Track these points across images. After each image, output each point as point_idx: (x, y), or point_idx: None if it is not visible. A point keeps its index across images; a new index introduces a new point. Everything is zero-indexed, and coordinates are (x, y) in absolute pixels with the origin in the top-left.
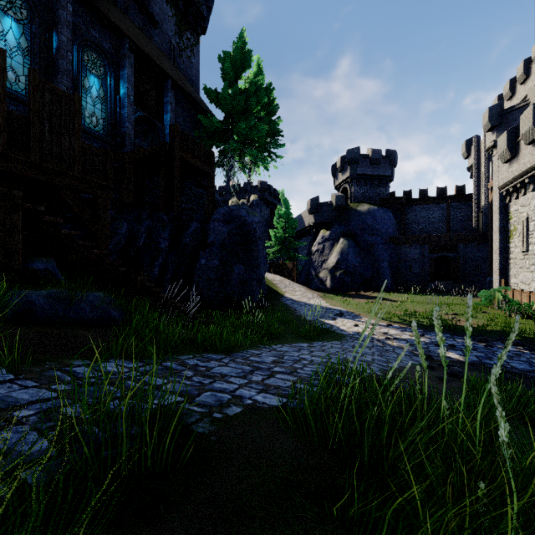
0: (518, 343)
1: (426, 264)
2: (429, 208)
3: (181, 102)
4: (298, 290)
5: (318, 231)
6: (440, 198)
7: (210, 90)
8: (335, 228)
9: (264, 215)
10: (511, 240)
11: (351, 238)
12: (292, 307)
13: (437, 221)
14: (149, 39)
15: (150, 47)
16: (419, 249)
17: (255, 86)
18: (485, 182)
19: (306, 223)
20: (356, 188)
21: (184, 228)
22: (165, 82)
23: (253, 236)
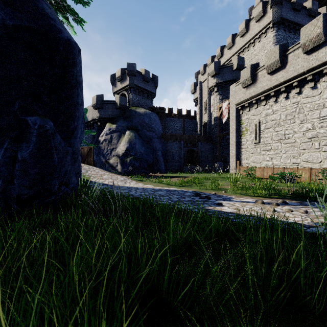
0: None
1: (182, 154)
2: (174, 120)
3: None
4: (102, 174)
5: (102, 124)
6: (179, 115)
7: None
8: (120, 123)
9: None
10: (243, 137)
11: (136, 131)
12: (123, 193)
13: (178, 129)
14: None
15: None
16: (178, 144)
17: None
18: (208, 107)
19: (89, 118)
20: (133, 95)
21: None
22: None
23: (70, 71)
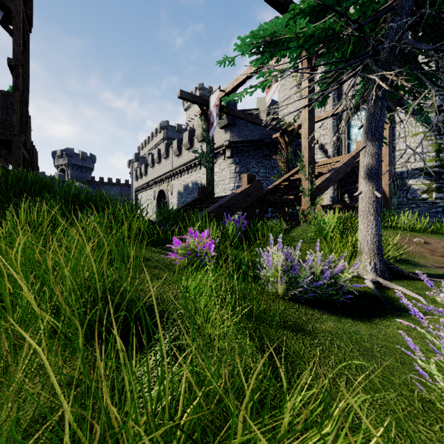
0: None
1: None
2: (113, 188)
3: None
4: None
5: None
6: (118, 184)
7: None
8: None
9: None
10: None
11: None
12: None
13: (117, 195)
14: None
15: None
16: None
17: None
18: None
19: None
20: (72, 171)
21: None
22: None
23: None
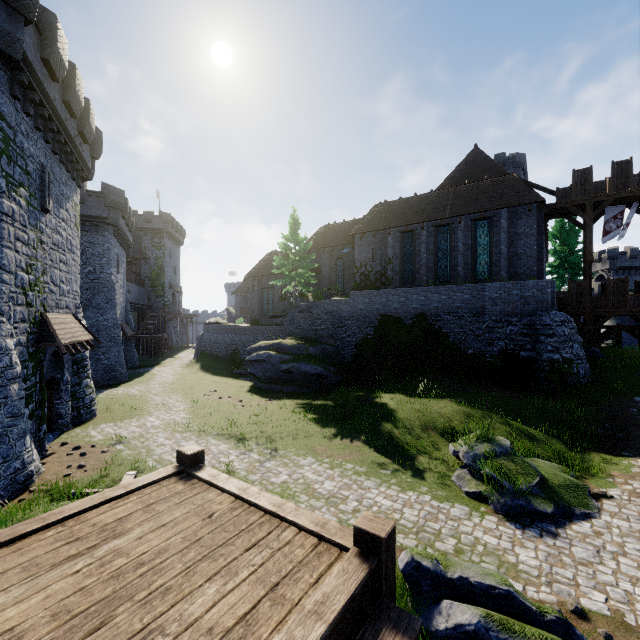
0: None
1: None
2: None
3: None
4: None
5: None
6: None
7: (558, 253)
8: None
9: None
10: None
11: (617, 318)
12: None
13: None
14: None
15: None
16: None
17: None
18: None
19: None
20: (615, 277)
21: None
22: None
23: None
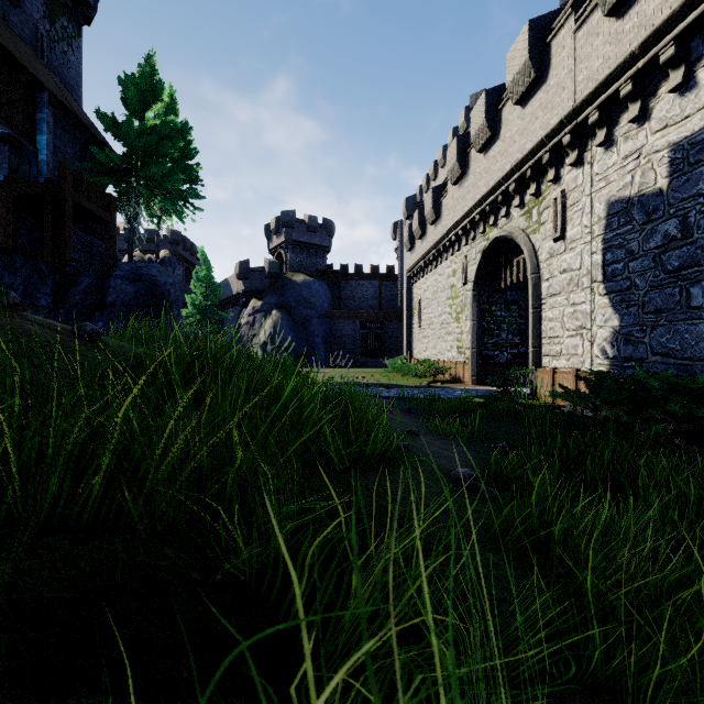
0: (385, 385)
1: (358, 340)
2: (364, 285)
3: (61, 121)
4: None
5: (248, 300)
6: (373, 275)
7: (106, 116)
8: (268, 298)
9: (177, 275)
10: (414, 317)
11: (285, 310)
12: None
13: (371, 299)
14: (8, 25)
15: (13, 40)
16: (351, 325)
17: (169, 128)
18: None
19: (234, 290)
20: (292, 255)
21: (68, 283)
22: (38, 92)
23: (167, 299)
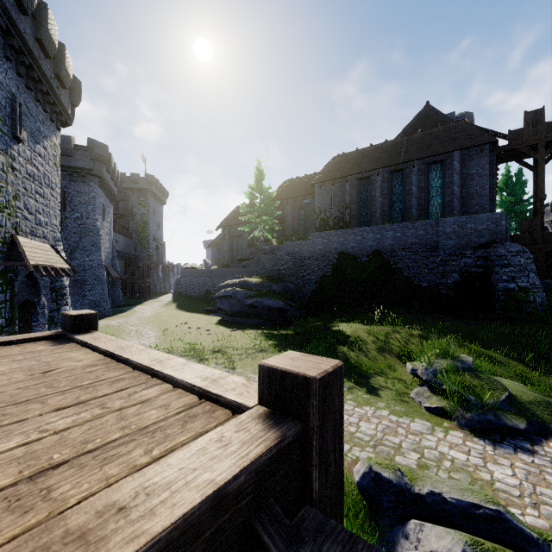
0: None
1: None
2: None
3: None
4: None
5: None
6: None
7: (505, 203)
8: None
9: None
10: None
11: None
12: None
13: None
14: None
15: None
16: None
17: None
18: None
19: None
20: None
21: None
22: None
23: None
